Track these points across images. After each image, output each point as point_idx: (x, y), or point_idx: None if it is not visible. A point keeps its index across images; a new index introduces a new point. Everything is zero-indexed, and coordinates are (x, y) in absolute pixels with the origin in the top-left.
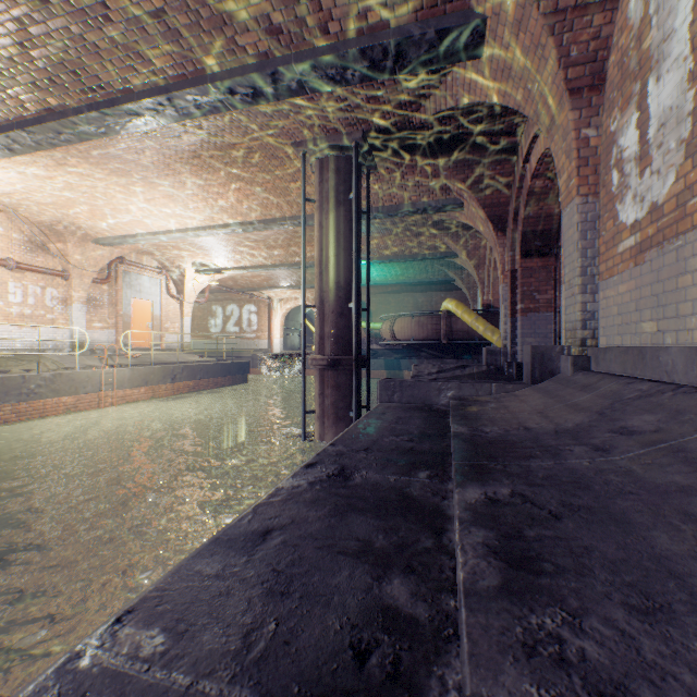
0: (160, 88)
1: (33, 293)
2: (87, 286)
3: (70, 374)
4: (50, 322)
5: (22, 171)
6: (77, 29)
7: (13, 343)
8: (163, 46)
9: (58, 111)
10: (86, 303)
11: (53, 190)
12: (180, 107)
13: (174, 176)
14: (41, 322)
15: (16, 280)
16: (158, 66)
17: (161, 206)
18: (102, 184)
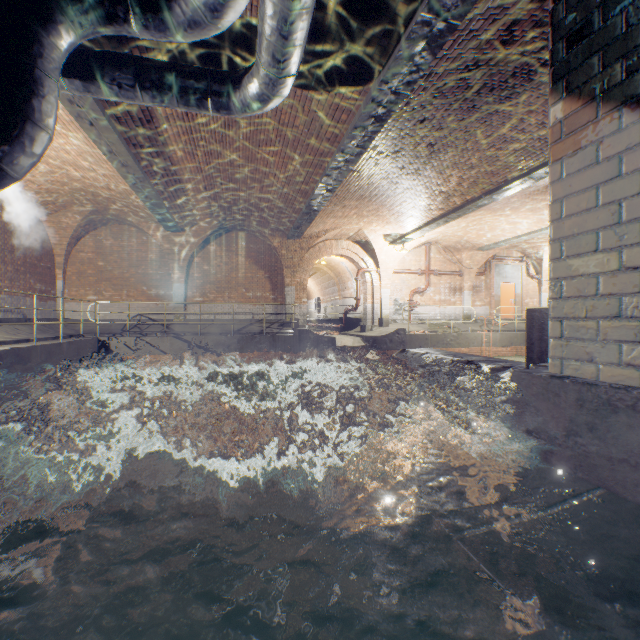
0: (523, 174)
1: (444, 287)
2: (471, 279)
3: (464, 334)
4: (452, 304)
5: (446, 226)
6: (483, 170)
7: (436, 316)
8: (525, 158)
9: (469, 200)
10: (471, 290)
11: (458, 229)
12: (534, 177)
13: (531, 201)
14: (448, 304)
15: (437, 281)
16: (521, 166)
17: (522, 219)
18: (484, 219)
